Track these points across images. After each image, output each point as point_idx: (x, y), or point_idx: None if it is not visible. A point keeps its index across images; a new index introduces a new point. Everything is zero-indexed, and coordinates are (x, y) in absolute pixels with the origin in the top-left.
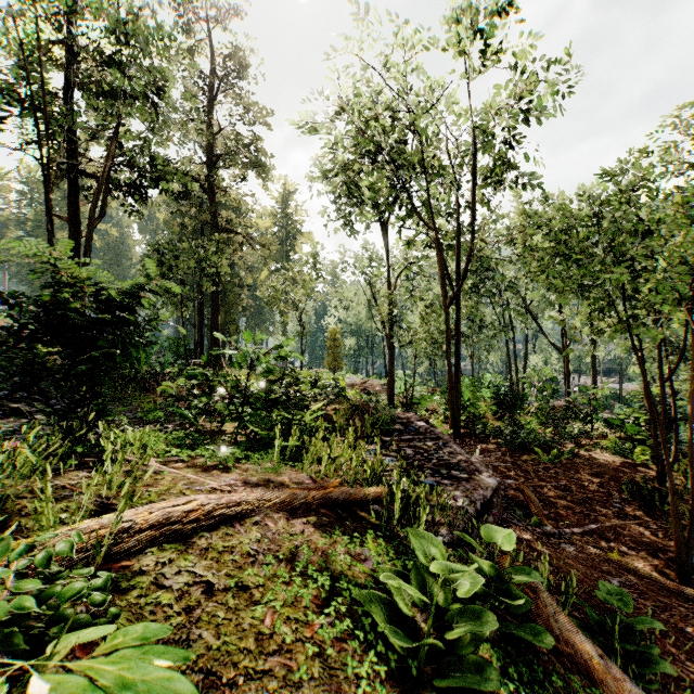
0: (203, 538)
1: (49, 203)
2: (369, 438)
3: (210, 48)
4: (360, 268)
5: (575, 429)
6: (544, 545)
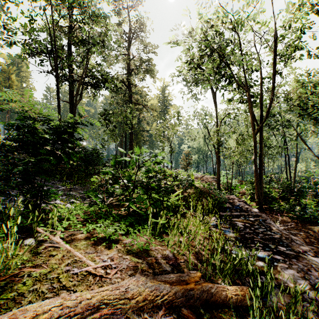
0: None
1: (57, 93)
2: (210, 212)
3: (129, 20)
4: (200, 119)
5: None
6: None
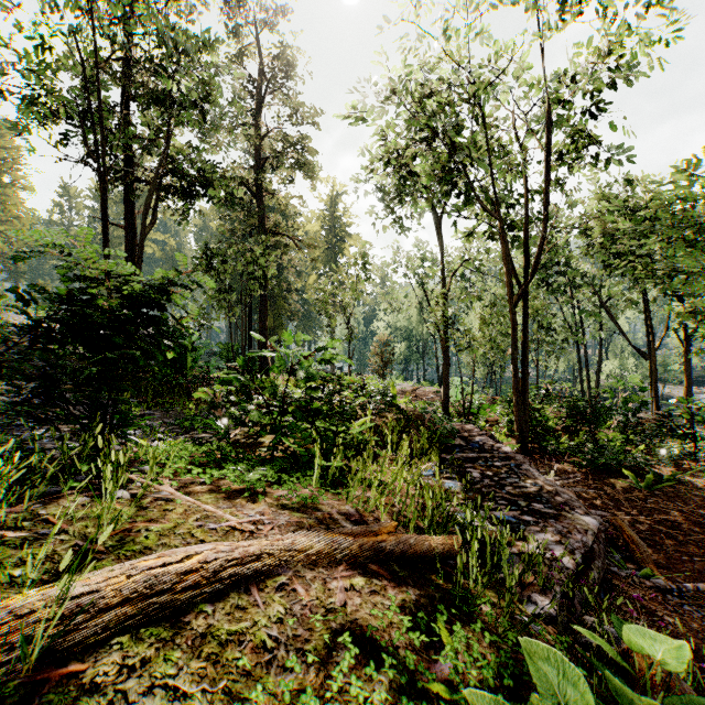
0: (201, 615)
1: (103, 209)
2: (425, 455)
3: (258, 50)
4: (411, 269)
5: (675, 450)
6: (663, 609)
